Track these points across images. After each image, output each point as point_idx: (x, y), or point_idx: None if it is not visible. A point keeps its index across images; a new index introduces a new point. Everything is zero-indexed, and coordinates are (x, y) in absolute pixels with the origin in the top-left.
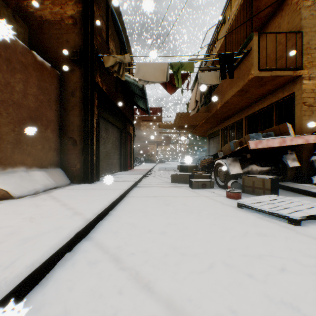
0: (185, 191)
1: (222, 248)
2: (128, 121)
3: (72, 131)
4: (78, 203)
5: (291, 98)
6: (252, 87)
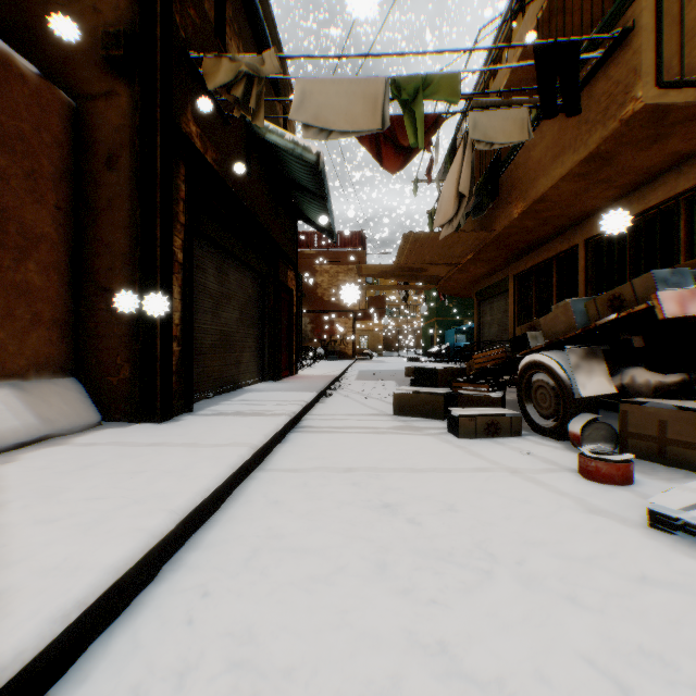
0: (439, 448)
1: None
2: (281, 256)
3: (109, 270)
4: (53, 523)
5: None
6: (625, 146)
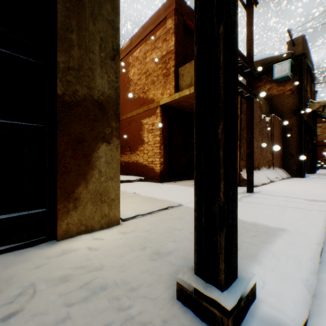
0: None
1: None
2: (313, 134)
3: (289, 149)
4: (317, 182)
5: None
6: None
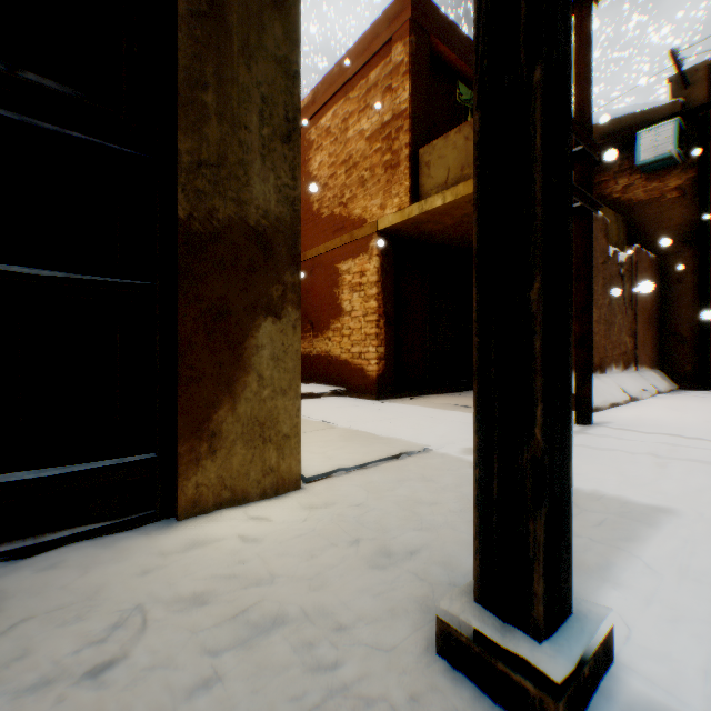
0: None
1: None
2: None
3: (675, 326)
4: None
5: None
6: None
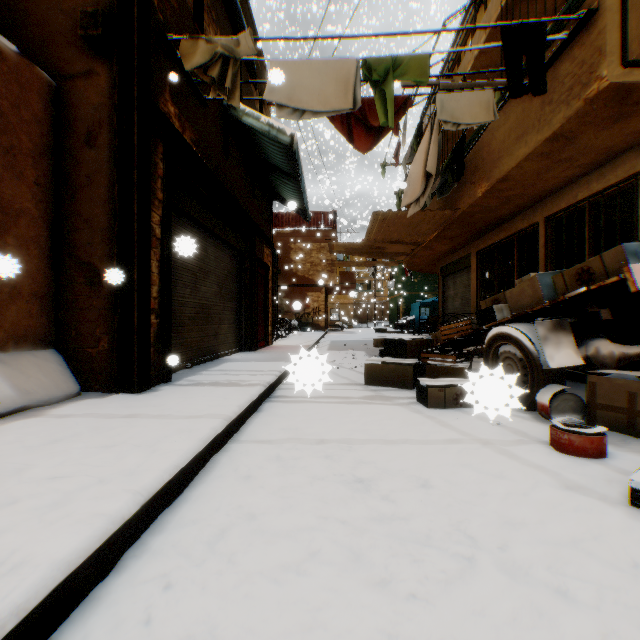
0: (410, 418)
1: None
2: (257, 234)
3: (88, 245)
4: (10, 505)
5: None
6: (588, 126)
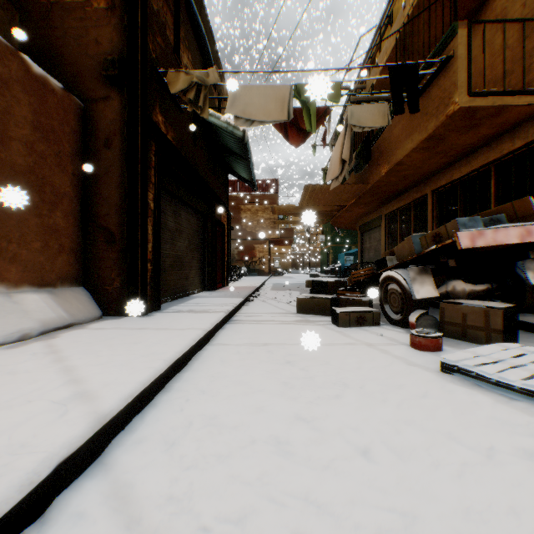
0: (325, 333)
1: (446, 508)
2: (217, 201)
3: (106, 215)
4: (99, 365)
5: (529, 152)
6: (451, 131)
